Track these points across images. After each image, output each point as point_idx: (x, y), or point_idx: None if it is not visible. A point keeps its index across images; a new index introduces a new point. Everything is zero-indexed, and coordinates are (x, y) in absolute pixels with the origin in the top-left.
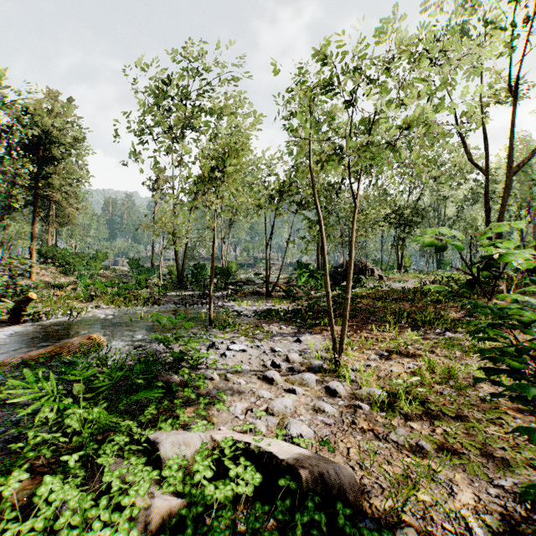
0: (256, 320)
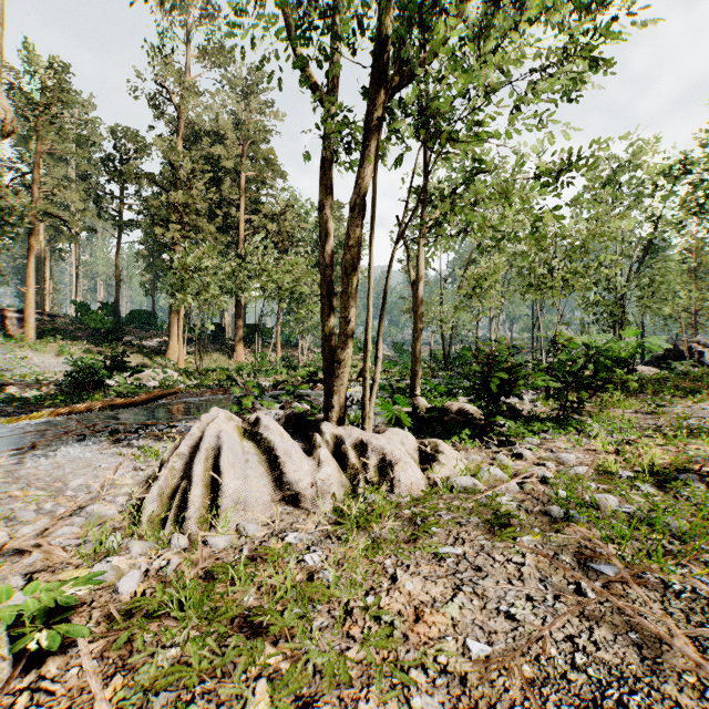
0: None
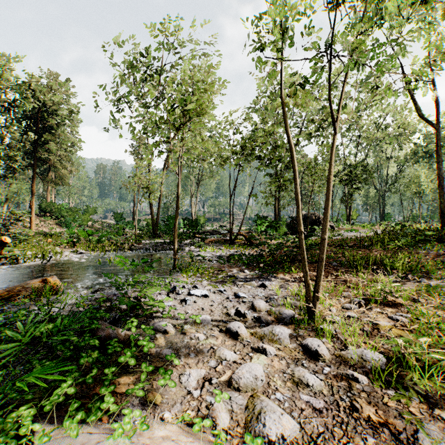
0: (220, 264)
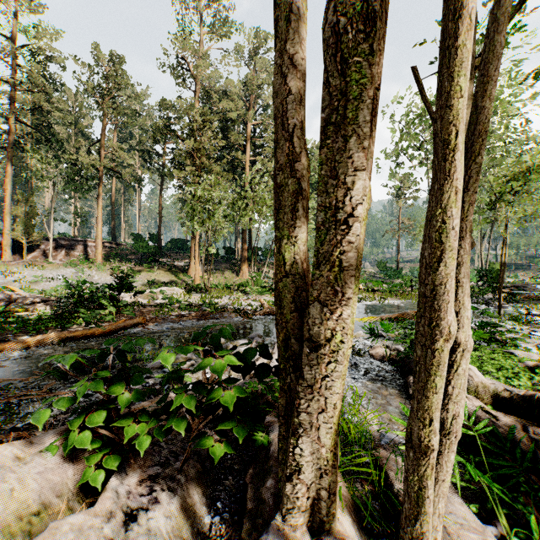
0: None
